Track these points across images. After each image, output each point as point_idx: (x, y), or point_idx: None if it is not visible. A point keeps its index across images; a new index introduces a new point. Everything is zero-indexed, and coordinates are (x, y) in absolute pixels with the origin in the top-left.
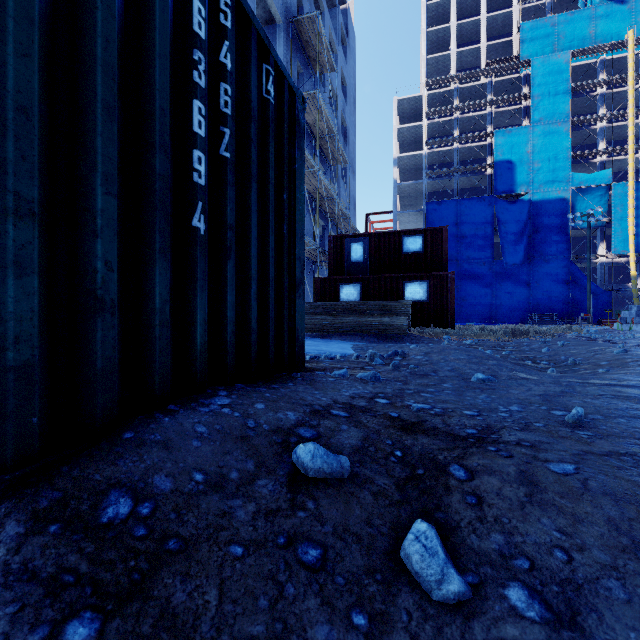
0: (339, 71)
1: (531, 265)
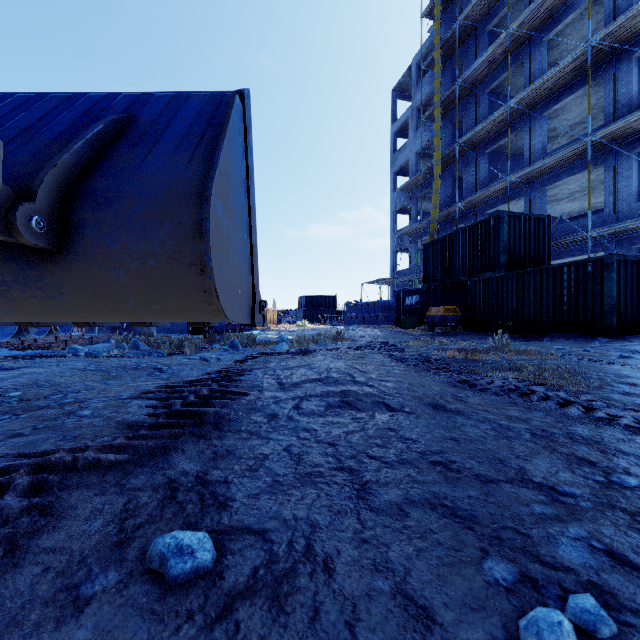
0: None
1: None
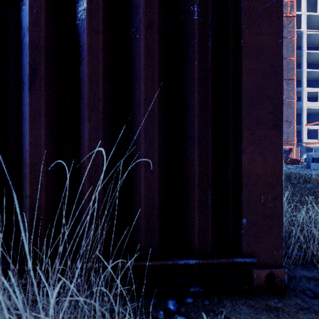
0: None
1: None
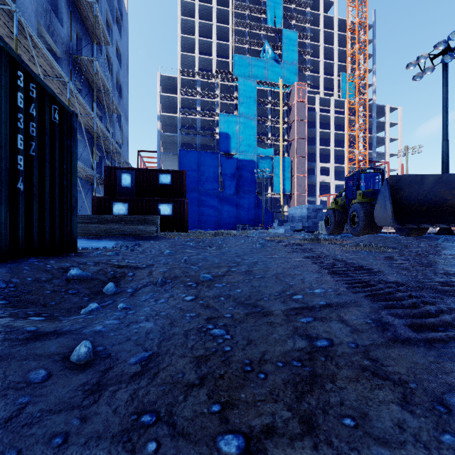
0: (114, 43)
1: (238, 196)
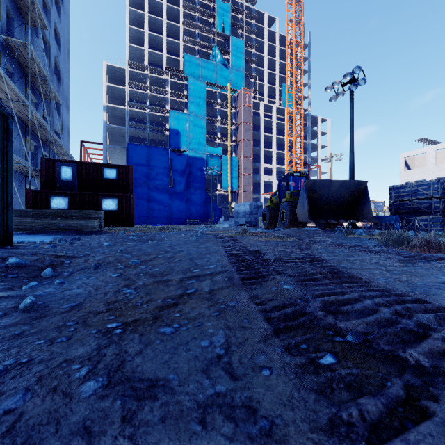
0: (53, 25)
1: (188, 192)
